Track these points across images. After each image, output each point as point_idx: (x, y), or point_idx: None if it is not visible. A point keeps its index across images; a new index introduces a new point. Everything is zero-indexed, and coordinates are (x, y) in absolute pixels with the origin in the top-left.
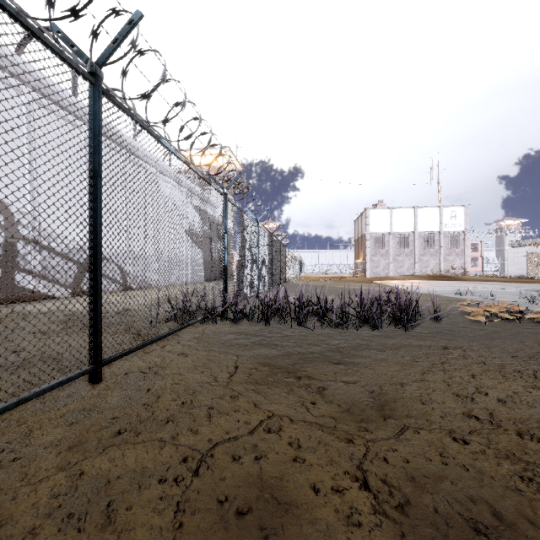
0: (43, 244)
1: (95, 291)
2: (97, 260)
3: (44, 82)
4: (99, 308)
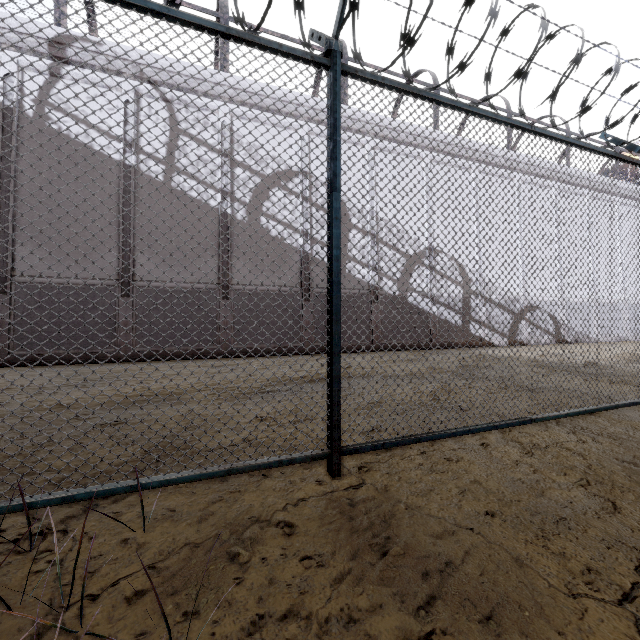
0: (486, 297)
1: None
2: None
3: (486, 151)
4: None
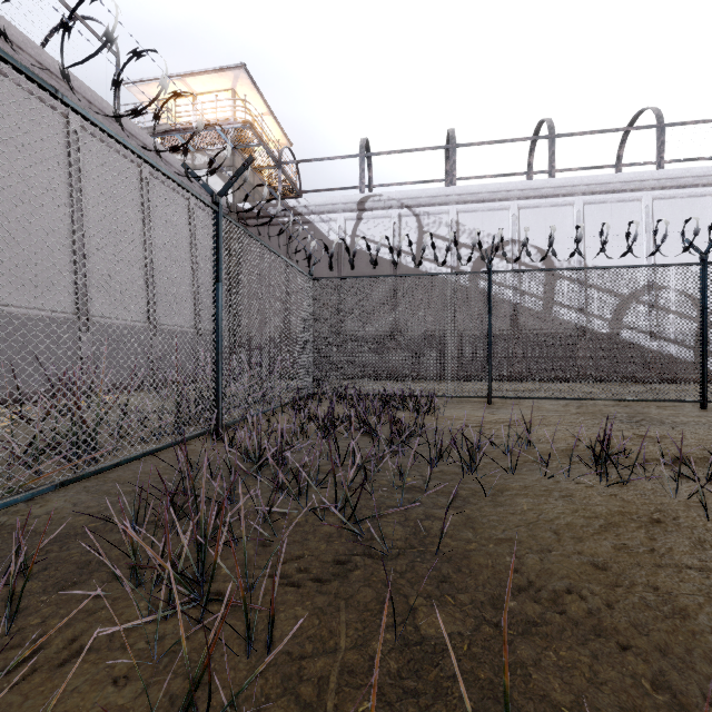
0: None
1: (702, 364)
2: (703, 349)
3: None
4: (704, 373)
